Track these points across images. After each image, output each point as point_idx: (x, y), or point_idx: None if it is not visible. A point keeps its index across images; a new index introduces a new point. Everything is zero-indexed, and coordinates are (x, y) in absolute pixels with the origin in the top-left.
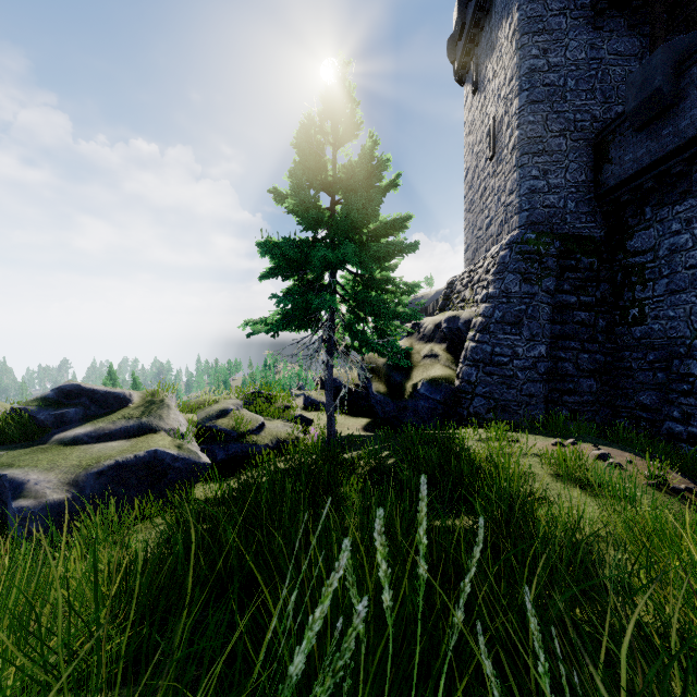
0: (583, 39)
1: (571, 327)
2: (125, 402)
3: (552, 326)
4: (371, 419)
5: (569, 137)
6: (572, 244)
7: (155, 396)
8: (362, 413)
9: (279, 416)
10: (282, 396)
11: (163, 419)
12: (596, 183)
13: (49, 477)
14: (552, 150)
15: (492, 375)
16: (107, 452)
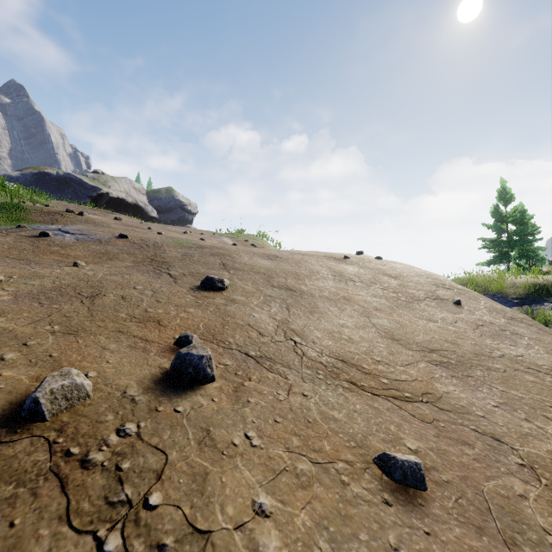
0: None
1: None
2: None
3: None
4: None
5: None
6: None
7: None
8: None
9: None
10: None
11: None
12: None
13: None
14: None
15: None
16: None
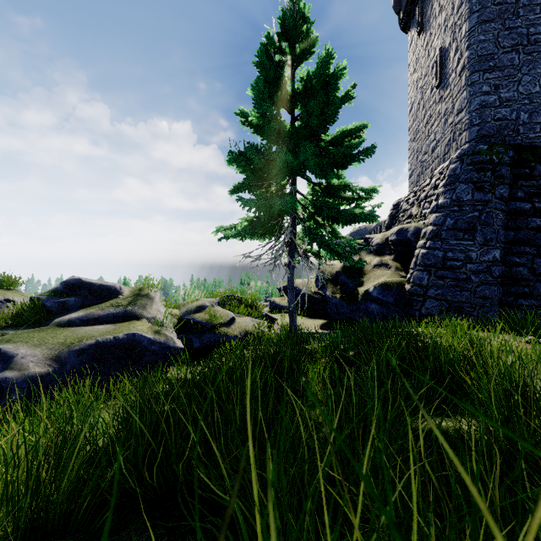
0: None
1: (525, 233)
2: (116, 294)
3: (506, 232)
4: (327, 321)
5: (521, 51)
6: (526, 153)
7: (142, 291)
8: (318, 315)
9: (248, 314)
10: (251, 299)
11: (146, 309)
12: None
13: (35, 352)
14: (504, 66)
15: (445, 278)
16: (91, 333)
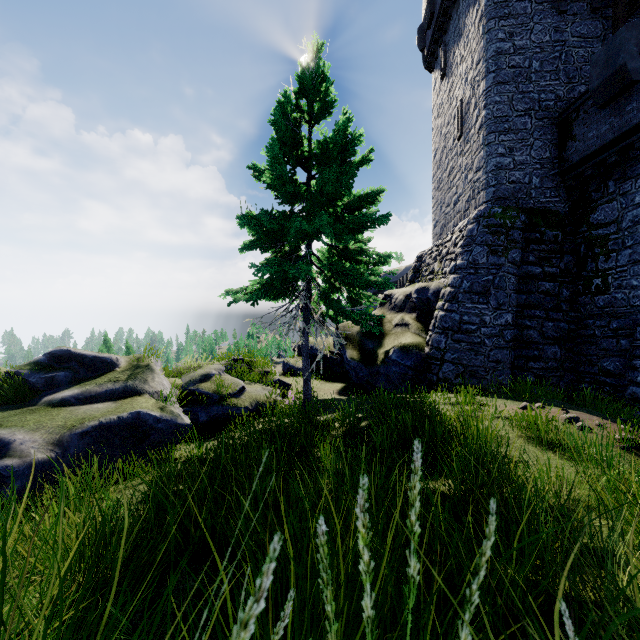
0: (547, 23)
1: (536, 296)
2: (112, 366)
3: (518, 295)
4: (346, 384)
5: (533, 116)
6: (537, 218)
7: (141, 361)
8: (337, 378)
9: (259, 381)
10: (262, 362)
11: (148, 383)
12: (560, 159)
13: (34, 437)
14: (518, 129)
15: (461, 342)
16: (92, 413)
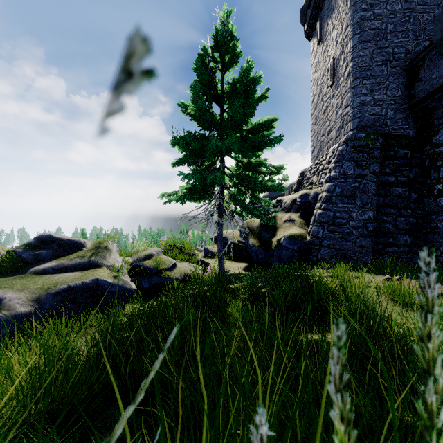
0: None
1: (391, 198)
2: (81, 247)
3: (377, 198)
4: (249, 264)
5: (389, 65)
6: (391, 140)
7: (101, 244)
8: (242, 259)
9: (186, 260)
10: (189, 247)
11: (106, 259)
12: (409, 97)
13: (20, 296)
14: (377, 75)
15: (334, 232)
16: (63, 279)
